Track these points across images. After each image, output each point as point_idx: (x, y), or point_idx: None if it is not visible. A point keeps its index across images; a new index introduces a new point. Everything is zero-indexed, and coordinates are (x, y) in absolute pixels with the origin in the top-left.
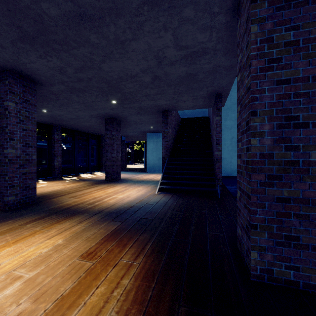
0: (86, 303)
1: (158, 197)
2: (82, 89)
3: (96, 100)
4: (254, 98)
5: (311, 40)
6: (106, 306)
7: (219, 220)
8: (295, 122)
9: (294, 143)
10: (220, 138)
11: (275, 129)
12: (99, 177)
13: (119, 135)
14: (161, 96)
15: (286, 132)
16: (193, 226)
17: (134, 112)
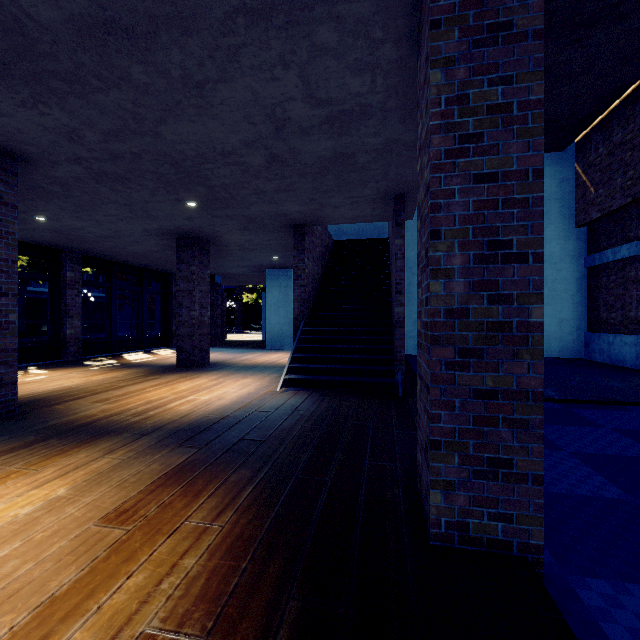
0: (102, 607)
1: (282, 398)
2: (122, 176)
3: (154, 200)
4: (435, 207)
5: (531, 104)
6: (143, 610)
7: (393, 439)
8: (505, 252)
9: (503, 291)
10: (403, 281)
11: (471, 264)
12: (164, 361)
13: (206, 272)
14: (288, 195)
15: (490, 269)
16: (340, 452)
17: (236, 226)
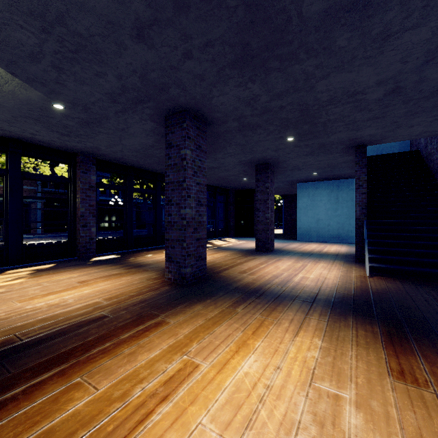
0: None
1: (378, 282)
2: (258, 125)
3: (264, 140)
4: None
5: None
6: None
7: None
8: None
9: None
10: None
11: None
12: (240, 246)
13: (273, 186)
14: (374, 122)
15: None
16: None
17: (306, 152)
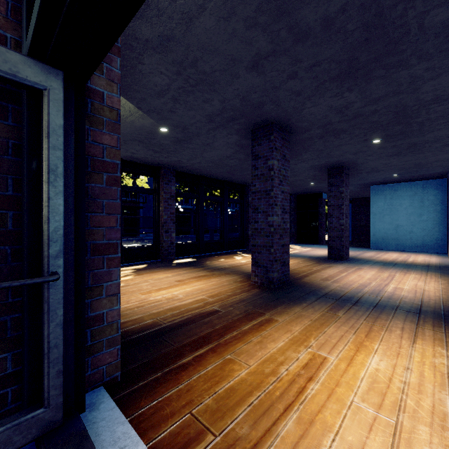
0: None
1: None
2: (343, 130)
3: (345, 144)
4: None
5: None
6: None
7: None
8: None
9: None
10: None
11: None
12: (308, 253)
13: (347, 191)
14: None
15: None
16: None
17: (390, 153)
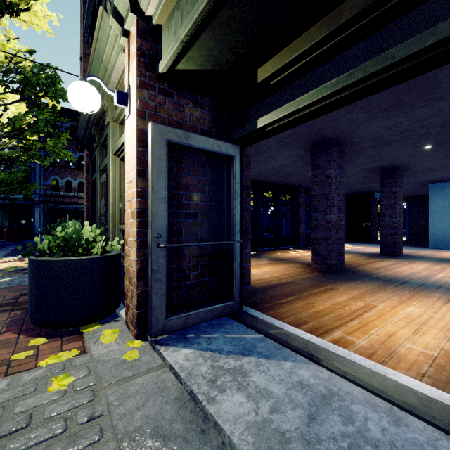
0: None
1: None
2: (394, 141)
3: (396, 150)
4: None
5: None
6: None
7: None
8: None
9: None
10: None
11: None
12: (360, 250)
13: (400, 191)
14: None
15: None
16: None
17: (445, 155)
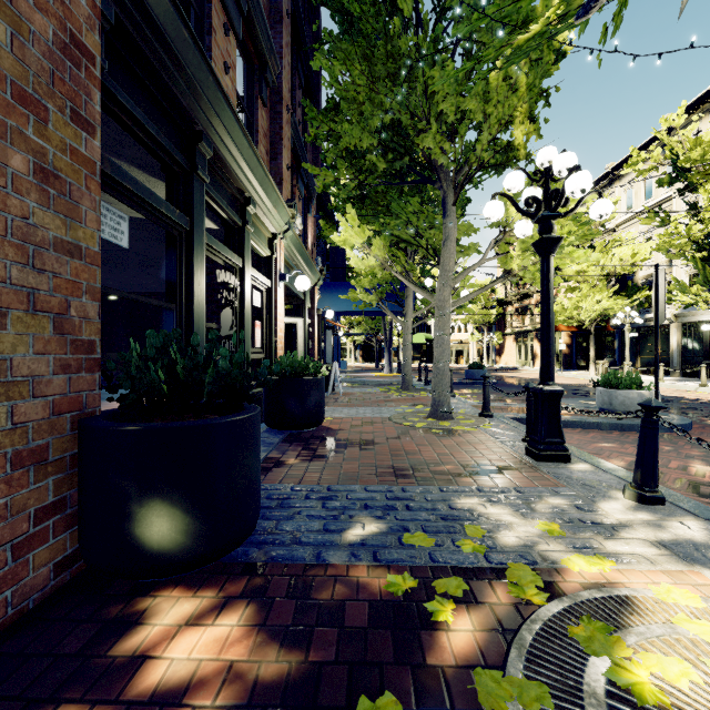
0: None
1: None
2: None
3: None
4: None
5: None
6: None
7: None
8: None
9: None
10: None
11: None
12: None
13: None
14: None
15: None
16: None
17: None
